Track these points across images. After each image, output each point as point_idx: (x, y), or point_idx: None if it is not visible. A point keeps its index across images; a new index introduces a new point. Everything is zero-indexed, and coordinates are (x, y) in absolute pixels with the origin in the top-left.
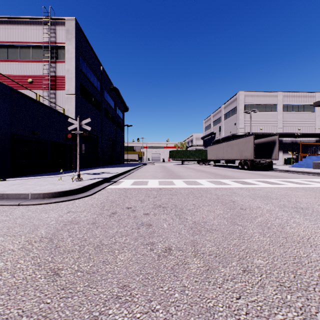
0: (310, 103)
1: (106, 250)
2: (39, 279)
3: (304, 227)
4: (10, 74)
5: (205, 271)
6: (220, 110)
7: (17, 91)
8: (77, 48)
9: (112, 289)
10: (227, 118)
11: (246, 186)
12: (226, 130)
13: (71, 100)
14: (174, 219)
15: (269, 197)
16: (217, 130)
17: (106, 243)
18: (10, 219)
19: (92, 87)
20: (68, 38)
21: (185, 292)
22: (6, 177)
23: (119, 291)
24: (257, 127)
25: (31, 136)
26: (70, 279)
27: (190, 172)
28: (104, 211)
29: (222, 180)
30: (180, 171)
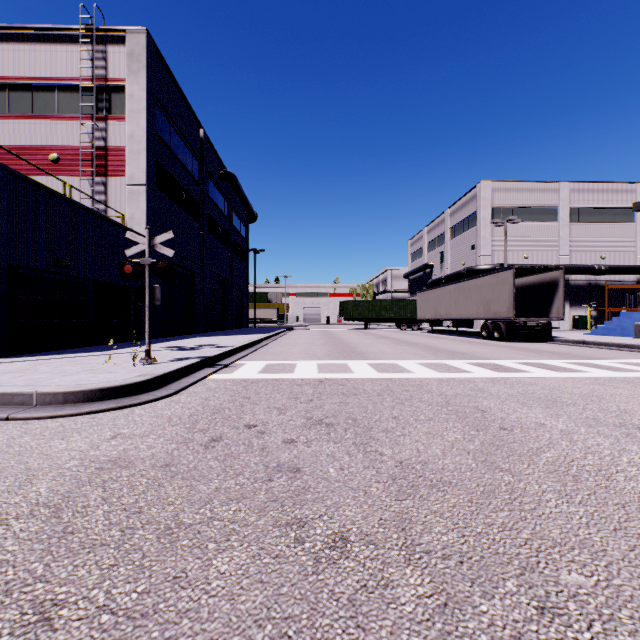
0: (625, 204)
1: (187, 543)
2: None
3: None
4: (14, 143)
5: (438, 612)
6: (443, 220)
7: (21, 175)
8: (151, 90)
9: None
10: (456, 236)
11: (503, 376)
12: (455, 259)
13: (139, 197)
14: (353, 454)
15: (558, 400)
16: (436, 260)
17: (189, 520)
18: None
19: (182, 171)
20: (132, 69)
21: None
22: None
23: None
24: (517, 254)
25: (53, 270)
26: (77, 639)
27: (383, 345)
28: (194, 435)
29: (450, 361)
30: (362, 342)
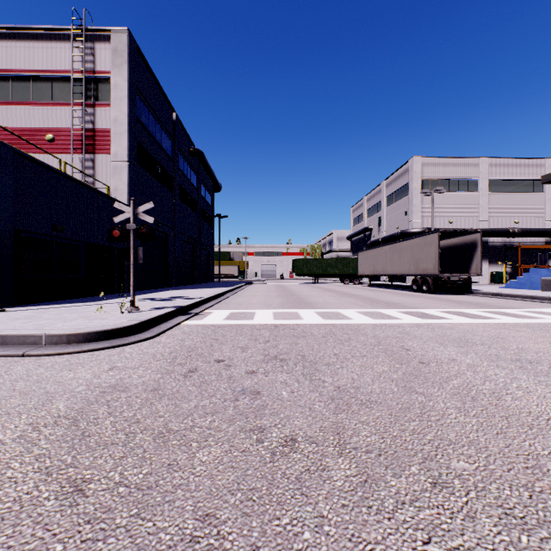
0: (535, 177)
1: (176, 443)
2: (45, 502)
3: (538, 398)
4: (16, 126)
5: (360, 485)
6: (380, 190)
7: (25, 154)
8: (132, 81)
9: (182, 523)
10: (391, 204)
11: (427, 322)
12: (391, 223)
13: (122, 171)
14: (301, 381)
15: (469, 341)
16: (374, 224)
17: (176, 428)
18: (5, 382)
19: (158, 149)
20: (116, 63)
21: (324, 528)
22: (6, 305)
23: (197, 526)
24: (443, 219)
25: (51, 233)
26: (103, 502)
27: (329, 297)
28: (175, 367)
29: (384, 310)
30: (311, 294)
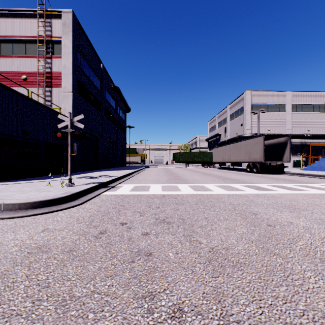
0: (320, 103)
1: (74, 313)
2: None
3: None
4: (3, 70)
5: None
6: (226, 111)
7: (3, 85)
8: (75, 42)
9: None
10: (233, 119)
11: (262, 193)
12: (232, 131)
13: (68, 98)
14: (183, 243)
15: (296, 207)
16: (222, 132)
17: (79, 294)
18: None
19: (91, 85)
20: (64, 31)
21: None
22: None
23: None
24: (264, 128)
25: (21, 136)
26: None
27: (196, 176)
28: (90, 229)
29: (232, 184)
30: (185, 174)
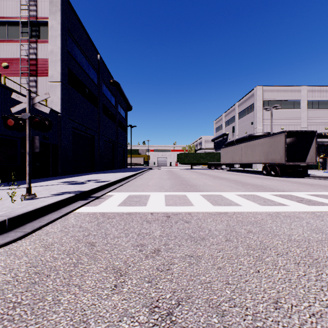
0: None
1: None
2: None
3: None
4: None
5: None
6: (234, 109)
7: None
8: (64, 24)
9: None
10: (242, 117)
11: (318, 210)
12: (241, 130)
13: (56, 88)
14: None
15: None
16: (230, 131)
17: None
18: None
19: (86, 77)
20: (51, 11)
21: None
22: None
23: None
24: (277, 127)
25: None
26: None
27: (206, 180)
28: None
29: (259, 193)
30: (192, 177)
